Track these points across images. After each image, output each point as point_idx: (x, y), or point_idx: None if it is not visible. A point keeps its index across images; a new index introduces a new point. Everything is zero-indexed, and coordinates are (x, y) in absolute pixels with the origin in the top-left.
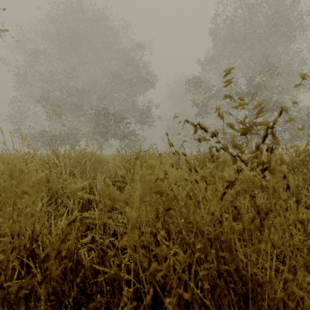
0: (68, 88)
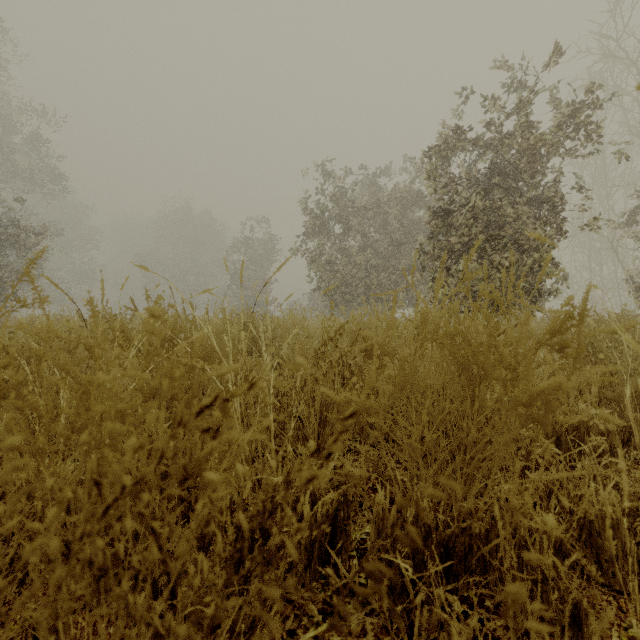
0: None
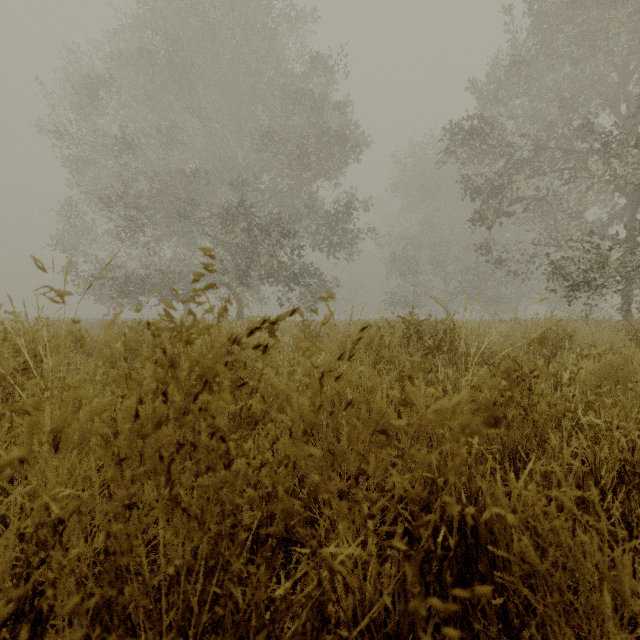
0: (166, 172)
